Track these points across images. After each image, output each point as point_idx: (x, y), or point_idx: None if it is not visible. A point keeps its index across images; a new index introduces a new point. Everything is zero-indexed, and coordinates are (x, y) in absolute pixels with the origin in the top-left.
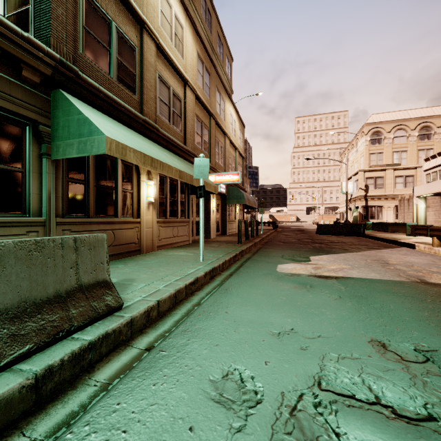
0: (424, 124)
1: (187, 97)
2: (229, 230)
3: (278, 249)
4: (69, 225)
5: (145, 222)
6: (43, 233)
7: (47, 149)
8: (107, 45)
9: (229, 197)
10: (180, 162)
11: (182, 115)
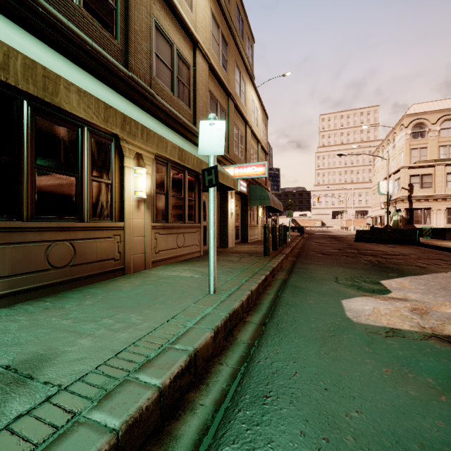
0: None
1: (197, 64)
2: (250, 237)
3: (321, 266)
4: None
5: (133, 227)
6: None
7: None
8: None
9: (251, 197)
10: (184, 142)
11: (190, 86)
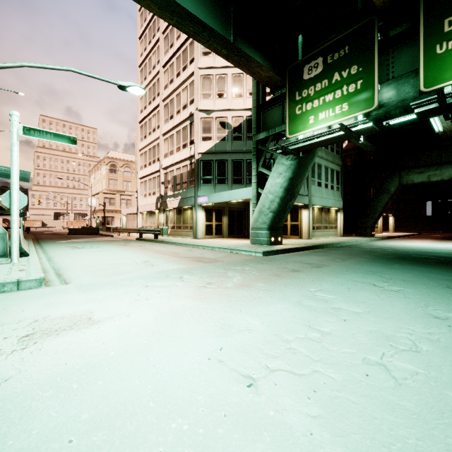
0: None
1: None
2: None
3: (50, 239)
4: None
5: None
6: None
7: None
8: None
9: None
10: None
11: None
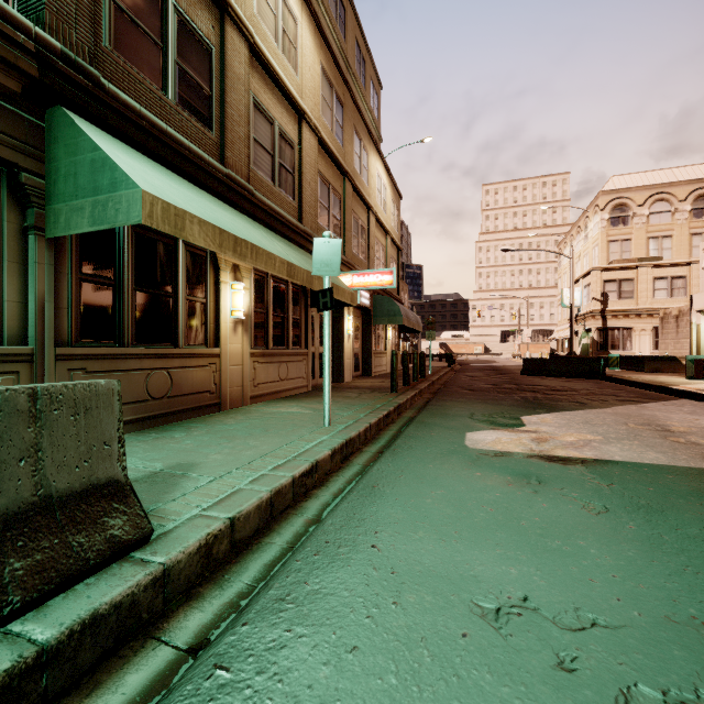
0: (702, 191)
1: (303, 141)
2: (375, 368)
3: (461, 402)
4: (82, 361)
5: (229, 354)
6: (28, 376)
7: (37, 218)
8: (157, 38)
9: (376, 313)
10: (290, 251)
11: (295, 171)
